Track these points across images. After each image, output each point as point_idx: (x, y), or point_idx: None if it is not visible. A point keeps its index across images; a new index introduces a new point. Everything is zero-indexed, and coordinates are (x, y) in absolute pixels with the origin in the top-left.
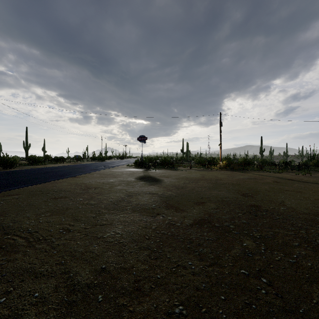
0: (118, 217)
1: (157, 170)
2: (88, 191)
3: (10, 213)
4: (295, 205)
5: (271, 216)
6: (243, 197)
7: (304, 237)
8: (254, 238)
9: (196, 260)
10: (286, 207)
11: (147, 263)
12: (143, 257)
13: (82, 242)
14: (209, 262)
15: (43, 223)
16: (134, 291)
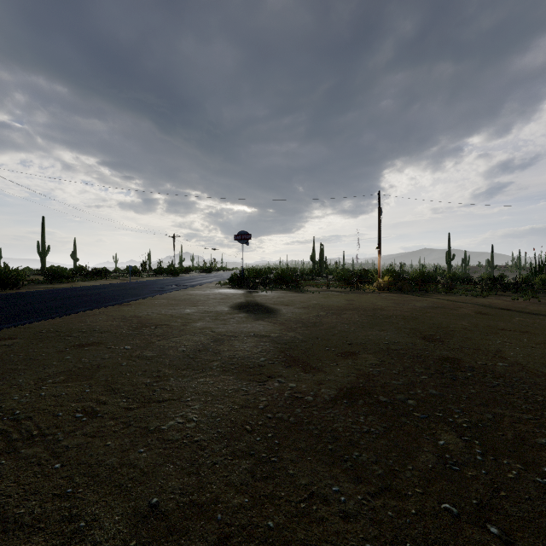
0: (194, 383)
1: (269, 291)
2: (143, 331)
3: None
4: (524, 358)
5: (483, 379)
6: (427, 342)
7: None
8: (457, 427)
9: (348, 481)
10: (507, 361)
11: (248, 491)
12: (240, 477)
13: (116, 443)
14: (375, 486)
15: (47, 398)
16: None
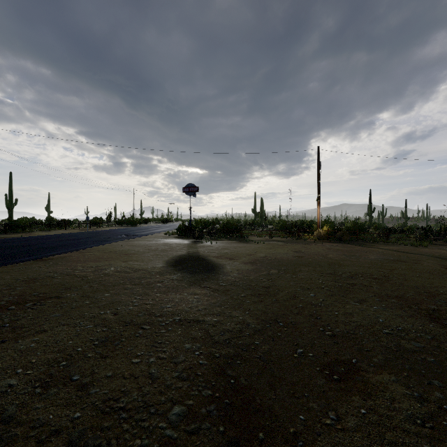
0: None
1: (214, 242)
2: (2, 314)
3: None
4: None
5: None
6: (445, 328)
7: None
8: None
9: None
10: None
11: None
12: None
13: None
14: None
15: None
16: None
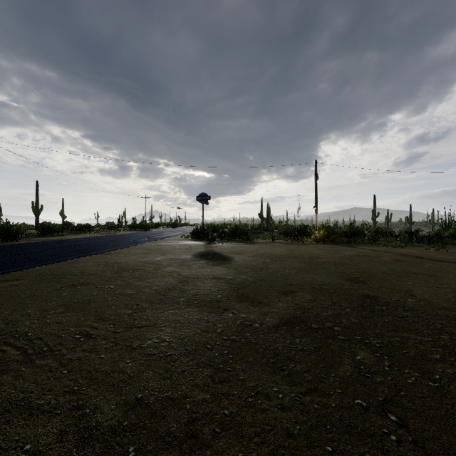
0: (165, 314)
1: (224, 243)
2: (123, 274)
3: (3, 309)
4: (430, 296)
5: (395, 312)
6: (352, 283)
7: (448, 345)
8: (372, 346)
9: (285, 384)
10: (416, 298)
11: (209, 390)
12: (203, 380)
13: (108, 356)
14: (305, 388)
15: (51, 324)
16: (187, 439)
